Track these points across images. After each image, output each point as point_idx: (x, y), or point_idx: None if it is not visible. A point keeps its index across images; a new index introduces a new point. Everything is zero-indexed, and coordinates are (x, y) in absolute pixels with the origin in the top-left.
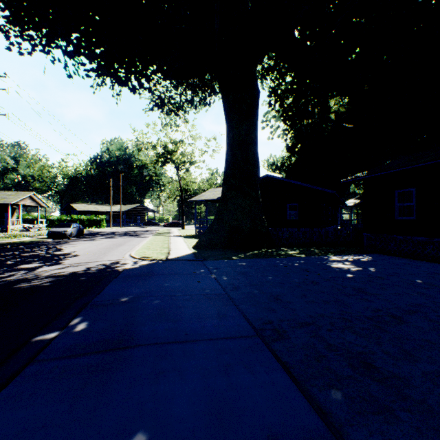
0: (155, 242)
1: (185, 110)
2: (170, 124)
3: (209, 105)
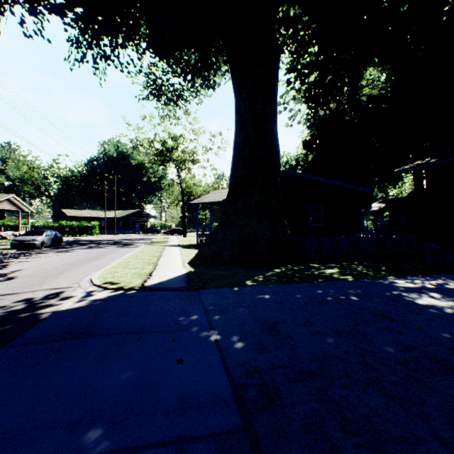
0: (142, 254)
1: (186, 98)
2: (169, 116)
3: (213, 89)
